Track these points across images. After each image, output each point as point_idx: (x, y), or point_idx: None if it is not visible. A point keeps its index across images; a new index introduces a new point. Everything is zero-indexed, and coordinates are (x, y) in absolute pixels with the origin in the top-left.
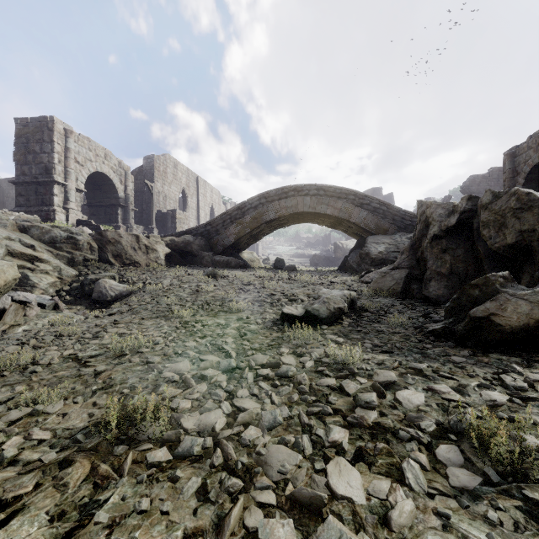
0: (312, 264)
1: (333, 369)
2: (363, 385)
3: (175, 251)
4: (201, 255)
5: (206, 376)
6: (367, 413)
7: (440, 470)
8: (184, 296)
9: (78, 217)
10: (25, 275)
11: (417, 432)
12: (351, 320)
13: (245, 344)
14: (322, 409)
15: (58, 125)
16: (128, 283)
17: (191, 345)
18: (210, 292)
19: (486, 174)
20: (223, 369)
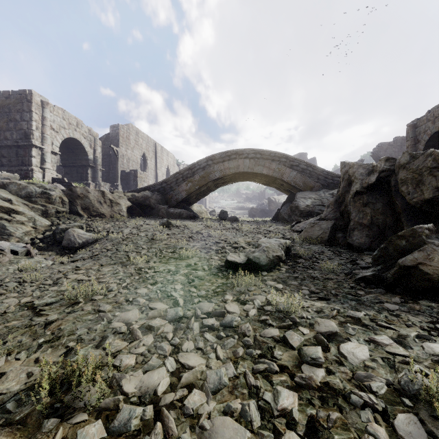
0: (250, 215)
1: (275, 317)
2: (306, 336)
3: (136, 204)
4: (158, 208)
5: (153, 327)
6: (314, 370)
7: None
8: (141, 243)
9: (53, 176)
10: (3, 225)
11: (370, 397)
12: (288, 266)
13: (192, 290)
14: (268, 367)
15: (36, 98)
16: (94, 232)
17: (142, 292)
18: (163, 240)
19: (391, 142)
20: (170, 318)
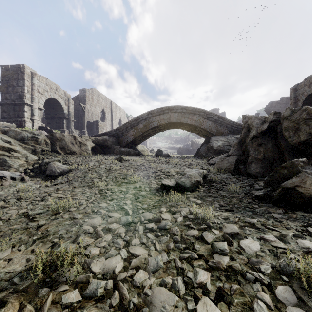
0: (178, 153)
1: (195, 223)
2: (216, 235)
3: (97, 145)
4: (113, 147)
5: (111, 229)
6: (222, 258)
7: (281, 308)
8: (102, 172)
9: (39, 125)
10: (4, 160)
11: (259, 275)
12: (205, 188)
13: (138, 204)
14: (190, 255)
15: (27, 70)
16: (68, 164)
17: (103, 206)
18: (117, 170)
19: (279, 101)
20: (123, 223)
